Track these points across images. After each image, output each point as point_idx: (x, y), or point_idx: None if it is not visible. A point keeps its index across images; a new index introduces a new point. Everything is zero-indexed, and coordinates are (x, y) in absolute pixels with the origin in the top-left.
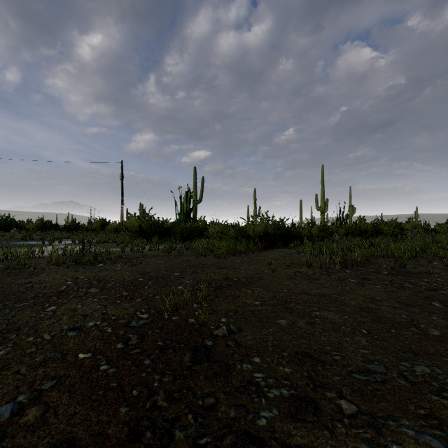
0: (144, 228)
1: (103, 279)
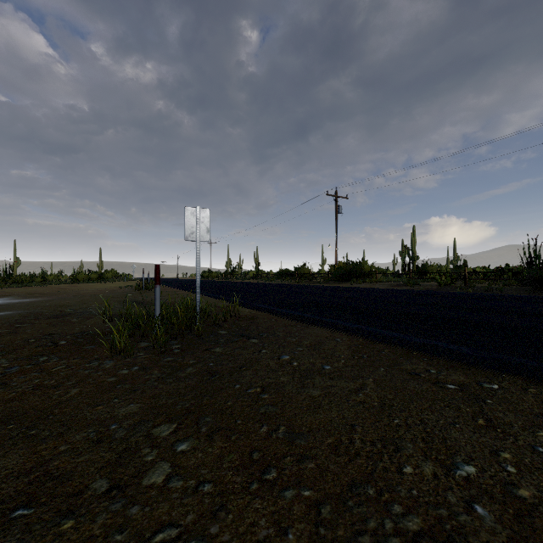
0: None
1: None
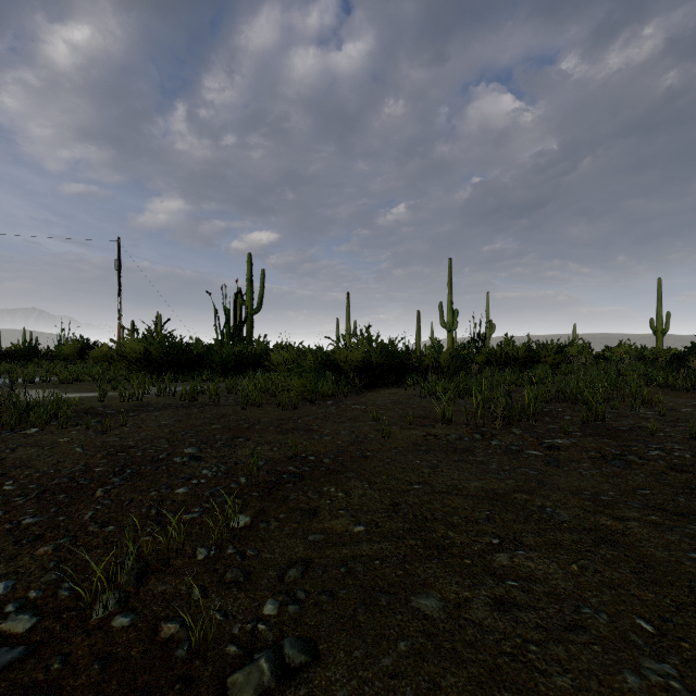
0: (154, 355)
1: (3, 473)
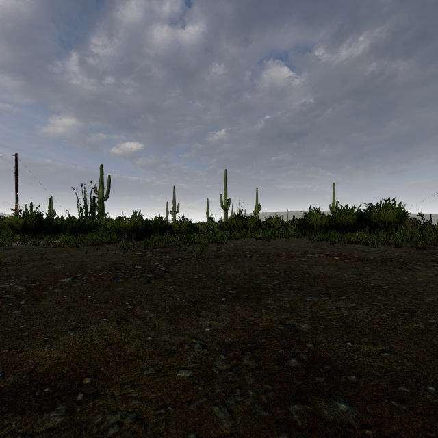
0: (29, 225)
1: None
